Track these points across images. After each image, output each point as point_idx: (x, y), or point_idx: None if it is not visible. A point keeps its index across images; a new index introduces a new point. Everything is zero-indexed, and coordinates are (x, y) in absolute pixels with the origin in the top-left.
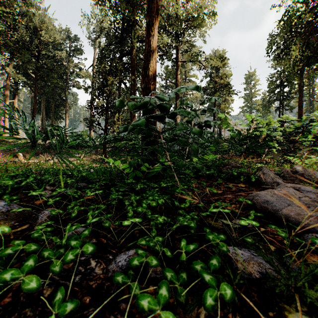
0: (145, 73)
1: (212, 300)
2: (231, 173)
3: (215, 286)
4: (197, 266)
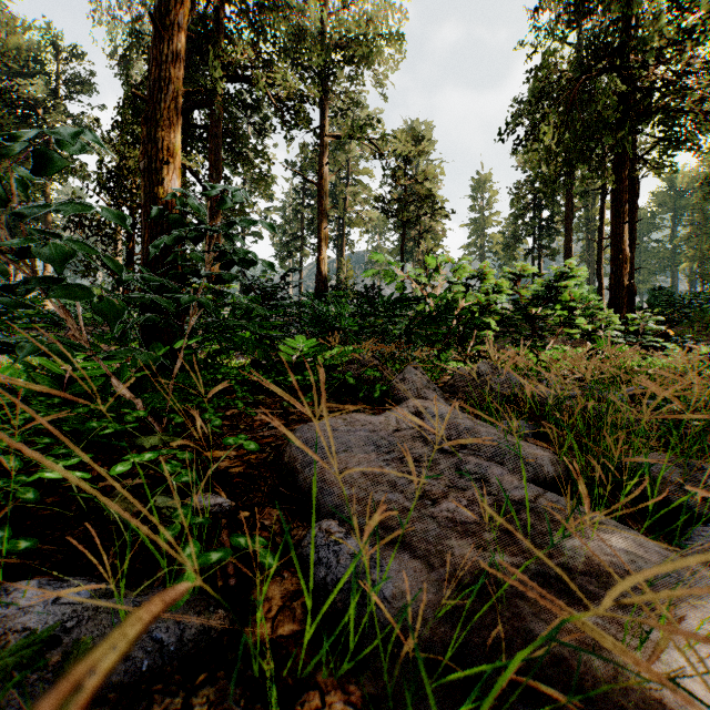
0: (149, 132)
1: None
2: (343, 380)
3: None
4: None
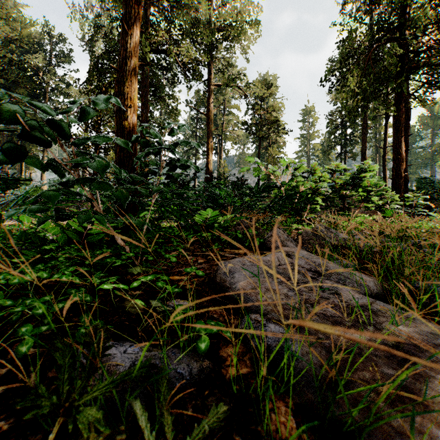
0: (119, 89)
1: None
2: (235, 236)
3: None
4: None
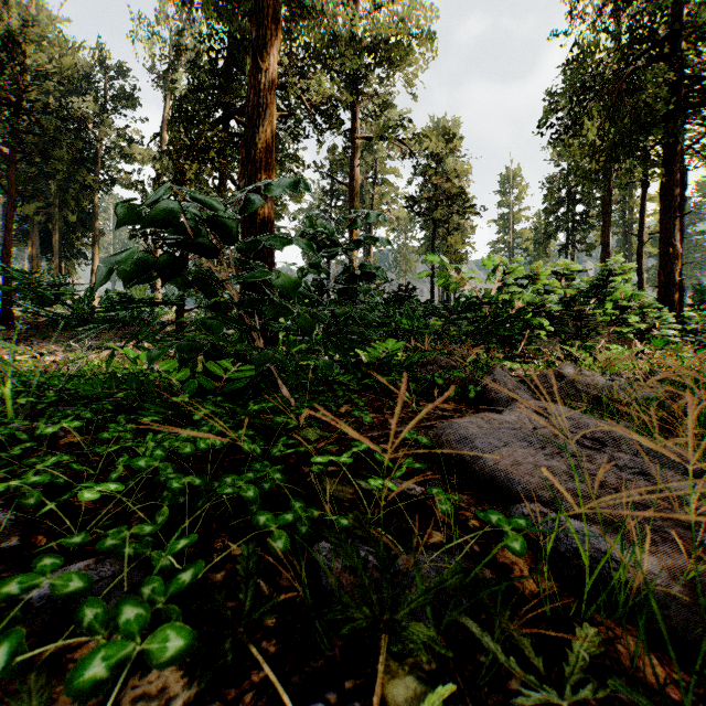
0: (248, 154)
1: (105, 669)
2: (432, 381)
3: (138, 633)
4: (146, 587)
